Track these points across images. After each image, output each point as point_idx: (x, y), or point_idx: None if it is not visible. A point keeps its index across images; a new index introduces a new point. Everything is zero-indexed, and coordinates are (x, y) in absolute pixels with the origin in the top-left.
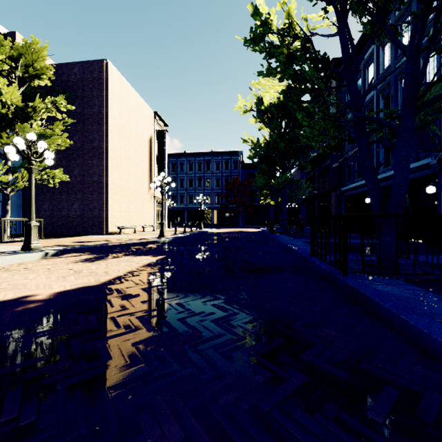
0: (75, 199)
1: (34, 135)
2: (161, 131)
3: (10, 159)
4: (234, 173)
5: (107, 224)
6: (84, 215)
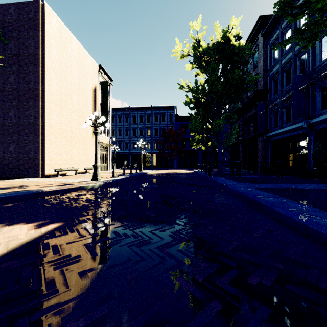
0: (11, 141)
1: None
2: (104, 82)
3: None
4: (169, 124)
5: (43, 166)
6: (20, 157)
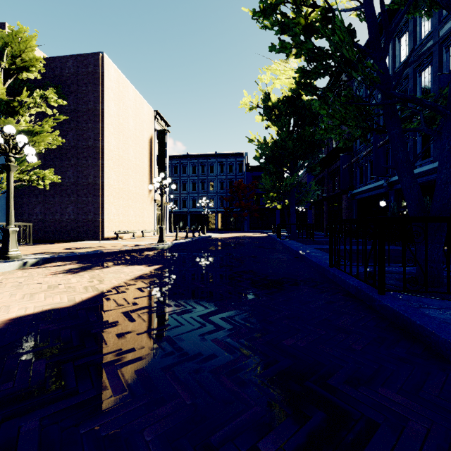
0: (69, 202)
1: (12, 128)
2: (162, 131)
3: None
4: (239, 175)
5: (103, 228)
6: (78, 219)
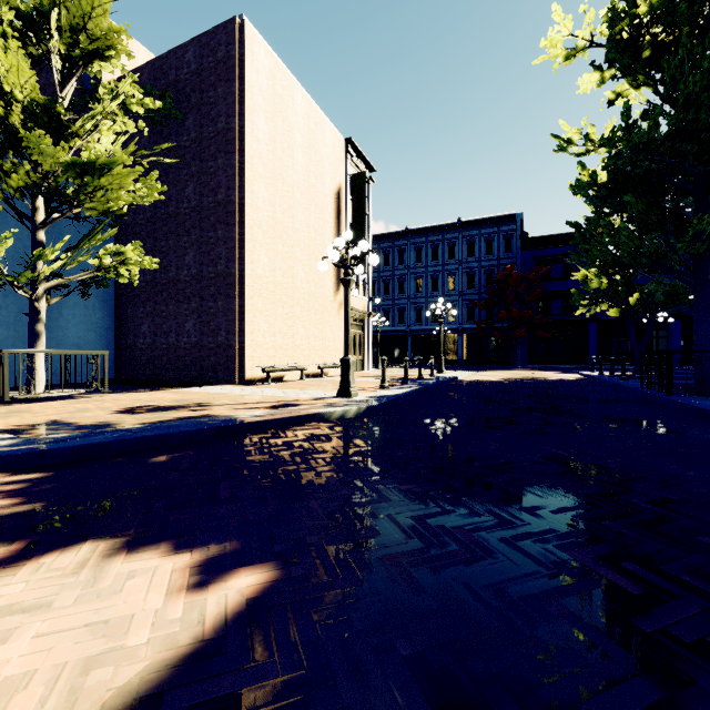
0: (188, 311)
1: None
2: (358, 175)
3: (42, 228)
4: (505, 259)
5: (242, 361)
6: (203, 343)
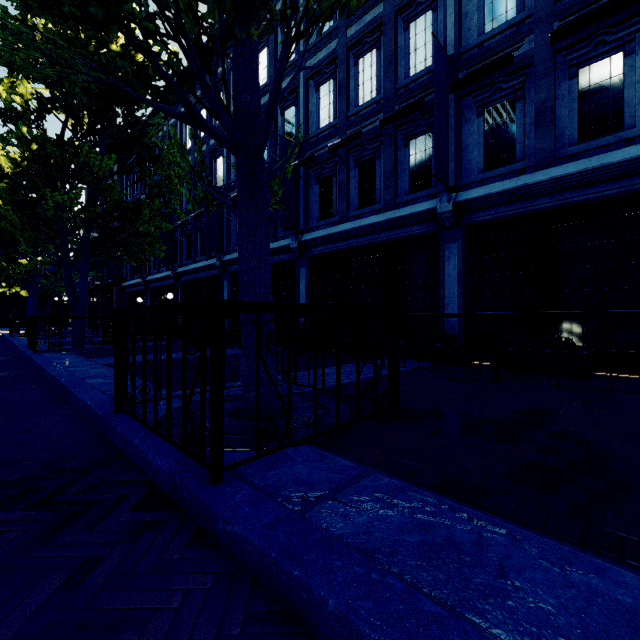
0: None
1: None
2: None
3: None
4: None
5: None
6: None
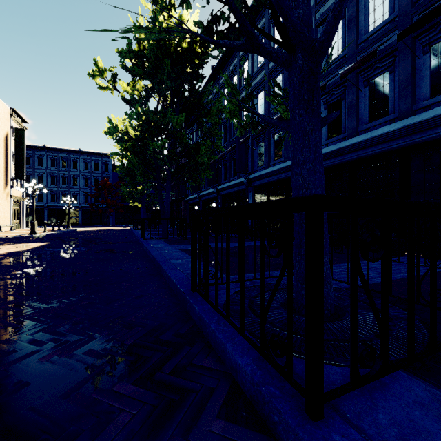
0: None
1: None
2: (20, 129)
3: None
4: (105, 174)
5: None
6: None
